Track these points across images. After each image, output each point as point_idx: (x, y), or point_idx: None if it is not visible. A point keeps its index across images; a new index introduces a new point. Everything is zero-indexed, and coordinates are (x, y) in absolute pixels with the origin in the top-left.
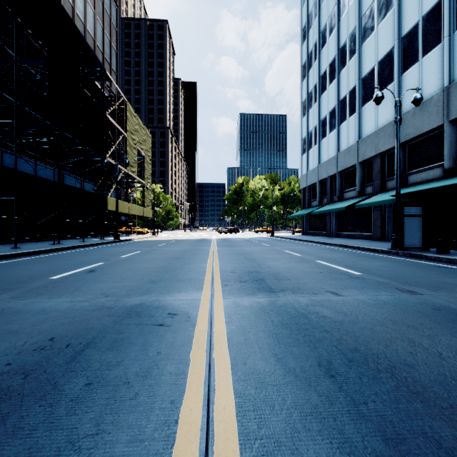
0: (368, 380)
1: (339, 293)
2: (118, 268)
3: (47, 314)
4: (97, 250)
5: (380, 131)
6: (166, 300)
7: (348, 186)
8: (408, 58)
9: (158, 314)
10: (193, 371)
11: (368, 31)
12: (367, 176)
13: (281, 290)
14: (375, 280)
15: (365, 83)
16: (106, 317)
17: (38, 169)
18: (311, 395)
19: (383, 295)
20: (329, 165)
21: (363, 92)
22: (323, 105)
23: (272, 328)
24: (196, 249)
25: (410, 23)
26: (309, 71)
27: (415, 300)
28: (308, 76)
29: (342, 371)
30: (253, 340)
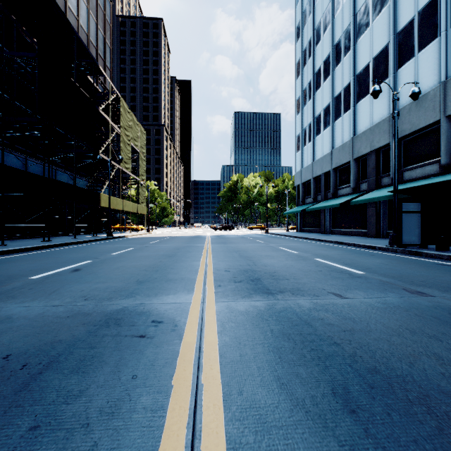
0: (400, 418)
1: (343, 294)
2: (105, 266)
3: (12, 322)
4: (87, 248)
5: (375, 128)
6: (151, 304)
7: (342, 183)
8: (403, 54)
9: (140, 322)
10: (174, 405)
11: (362, 28)
12: (362, 173)
13: (280, 292)
14: (379, 279)
15: (360, 79)
16: (80, 326)
17: (28, 165)
18: (330, 445)
19: (392, 297)
20: (323, 162)
21: (358, 88)
22: (317, 102)
23: (272, 340)
24: (189, 246)
25: (406, 19)
26: (303, 69)
27: (427, 303)
28: (303, 73)
29: (364, 403)
30: (251, 356)
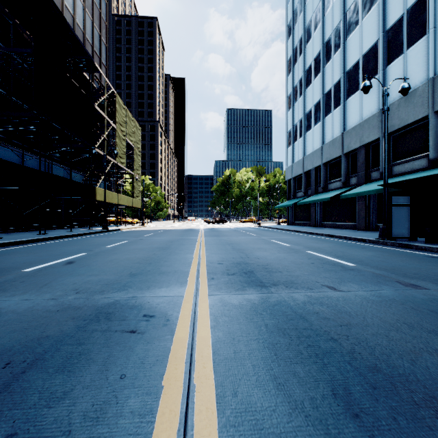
0: (407, 424)
1: (337, 287)
2: (99, 259)
3: None
4: (82, 241)
5: (365, 123)
6: (143, 297)
7: (332, 177)
8: (392, 51)
9: (131, 316)
10: (164, 409)
11: (352, 25)
12: (351, 167)
13: (273, 285)
14: (372, 272)
15: (350, 76)
16: (69, 321)
17: (25, 159)
18: None
19: (386, 290)
20: (314, 157)
21: (348, 85)
22: (308, 98)
23: (267, 336)
24: (183, 239)
25: (395, 16)
26: (294, 66)
27: (423, 296)
28: (294, 70)
29: (367, 406)
30: (245, 353)
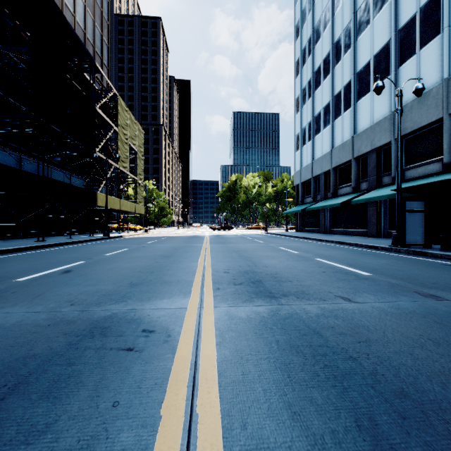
0: None
1: (352, 298)
2: (98, 267)
3: None
4: (82, 248)
5: (376, 126)
6: (143, 309)
7: (342, 182)
8: (405, 51)
9: (129, 331)
10: (161, 446)
11: (363, 25)
12: (362, 172)
13: (283, 296)
14: (388, 281)
15: (361, 77)
16: (60, 336)
17: (23, 163)
18: None
19: (405, 301)
20: (323, 161)
21: (358, 87)
22: (317, 101)
23: (278, 354)
24: (187, 246)
25: (408, 15)
26: (303, 67)
27: (445, 308)
28: (302, 72)
29: (398, 442)
30: (255, 375)
